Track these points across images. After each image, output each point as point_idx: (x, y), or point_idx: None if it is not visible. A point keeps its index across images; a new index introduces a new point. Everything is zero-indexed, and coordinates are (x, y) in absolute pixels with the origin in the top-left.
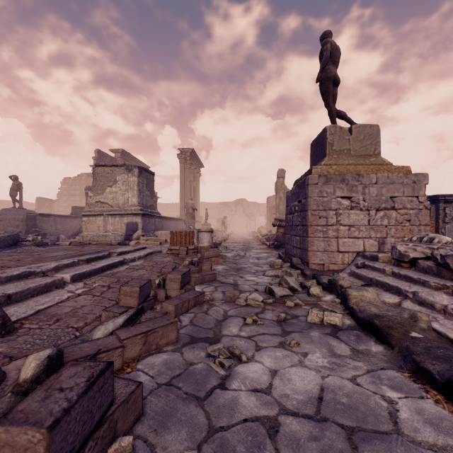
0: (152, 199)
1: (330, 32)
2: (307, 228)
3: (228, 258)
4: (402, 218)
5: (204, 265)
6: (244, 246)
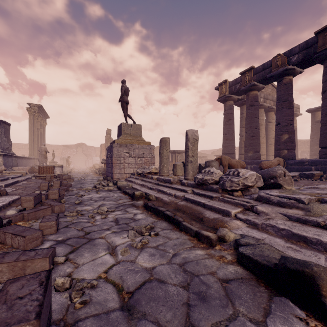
0: (8, 143)
1: (125, 81)
2: (113, 164)
3: (75, 180)
4: (146, 161)
5: (64, 181)
6: (84, 175)
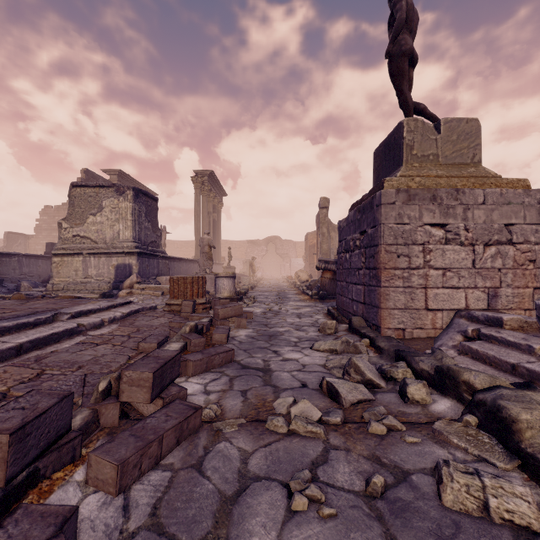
0: (155, 233)
1: None
2: (378, 272)
3: (256, 316)
4: (523, 257)
5: (216, 331)
6: (278, 296)
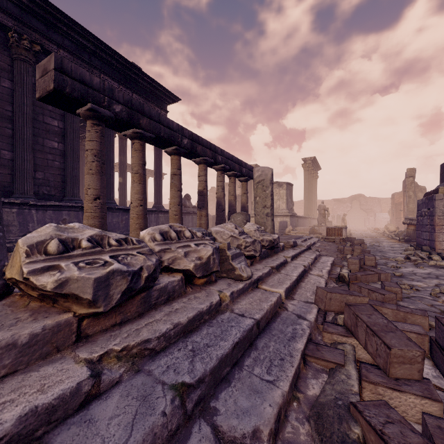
0: (291, 203)
1: None
2: (434, 227)
3: (367, 246)
4: None
5: None
6: (373, 240)
